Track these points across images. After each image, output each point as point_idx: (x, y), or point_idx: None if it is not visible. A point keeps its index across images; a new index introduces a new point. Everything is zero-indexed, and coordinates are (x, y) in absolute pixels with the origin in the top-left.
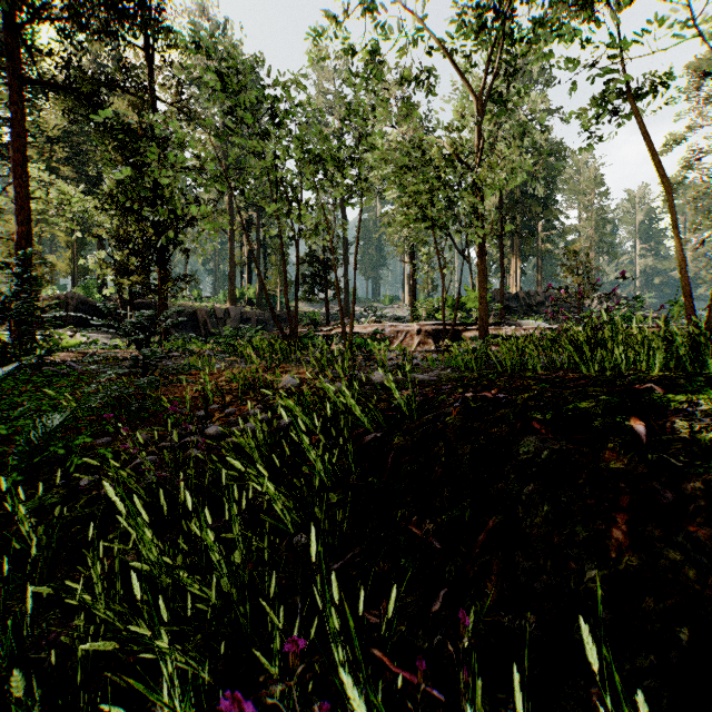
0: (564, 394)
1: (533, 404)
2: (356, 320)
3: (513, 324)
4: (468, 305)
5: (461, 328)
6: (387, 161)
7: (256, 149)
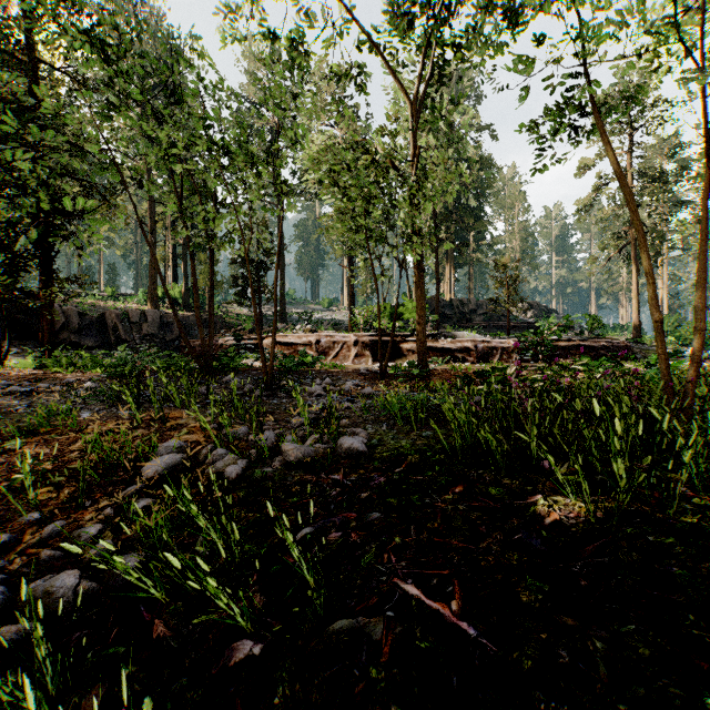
0: (598, 669)
1: (543, 703)
2: (293, 325)
3: (449, 335)
4: (406, 315)
5: (398, 339)
6: (321, 162)
7: (148, 132)
